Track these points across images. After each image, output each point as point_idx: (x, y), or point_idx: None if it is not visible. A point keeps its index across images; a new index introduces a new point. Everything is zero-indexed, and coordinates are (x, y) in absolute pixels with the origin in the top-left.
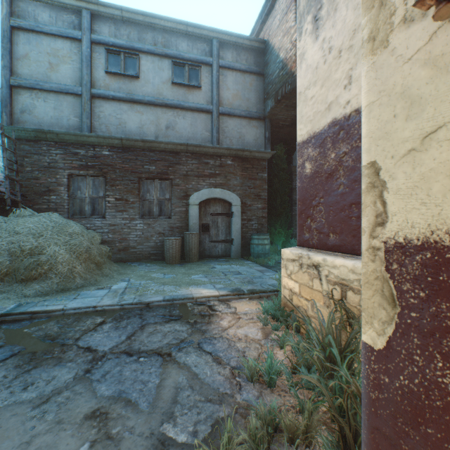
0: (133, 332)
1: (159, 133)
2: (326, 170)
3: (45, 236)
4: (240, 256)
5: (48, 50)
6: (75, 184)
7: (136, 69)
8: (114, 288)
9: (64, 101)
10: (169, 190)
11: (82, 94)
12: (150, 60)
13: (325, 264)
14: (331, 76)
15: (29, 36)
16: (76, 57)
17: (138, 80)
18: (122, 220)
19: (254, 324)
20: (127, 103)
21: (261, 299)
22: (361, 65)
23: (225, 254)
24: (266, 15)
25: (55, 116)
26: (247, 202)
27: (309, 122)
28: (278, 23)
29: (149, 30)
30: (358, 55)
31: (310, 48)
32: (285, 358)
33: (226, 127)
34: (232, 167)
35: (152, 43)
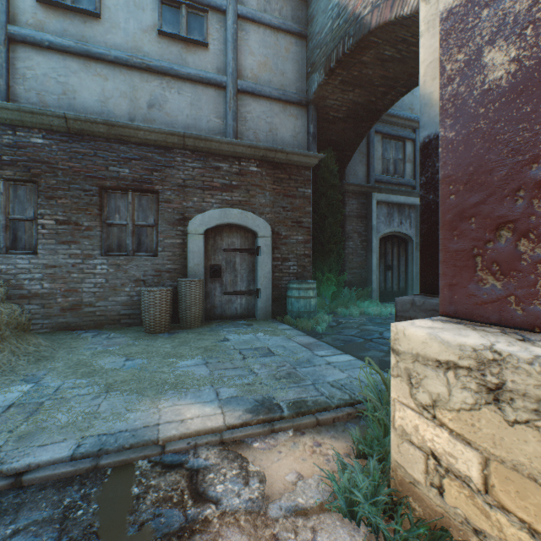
0: None
1: (137, 113)
2: None
3: None
4: (270, 317)
5: None
6: None
7: (95, 3)
8: None
9: None
10: (155, 210)
11: None
12: None
13: None
14: None
15: None
16: None
17: (99, 21)
18: (69, 258)
19: None
20: (78, 58)
21: (320, 431)
22: None
23: (247, 312)
24: None
25: None
26: (281, 231)
27: None
28: None
29: None
30: None
31: None
32: None
33: (249, 113)
34: (258, 177)
35: None
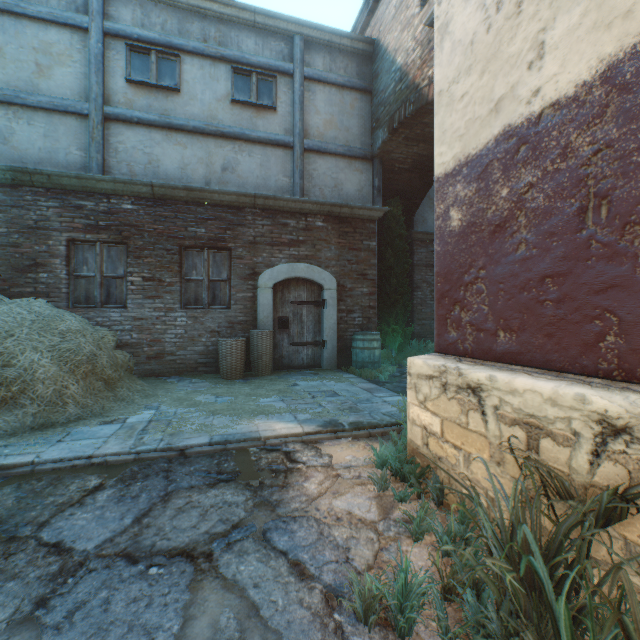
0: (149, 507)
1: (212, 177)
2: (491, 219)
3: (17, 336)
4: (335, 367)
5: (34, 43)
6: (79, 255)
7: (176, 78)
8: (130, 422)
9: (60, 125)
10: (228, 266)
11: (89, 114)
12: (198, 64)
13: (494, 387)
14: (501, 52)
15: (4, 21)
16: (80, 56)
17: (179, 95)
18: (154, 311)
19: (362, 488)
20: (161, 130)
21: (371, 439)
22: (564, 17)
23: (313, 363)
24: (375, 2)
25: (47, 147)
26: (346, 284)
27: (458, 139)
28: (394, 12)
29: (196, 18)
30: (558, 2)
31: (459, 12)
32: (424, 564)
33: (315, 170)
34: (324, 231)
35: (201, 38)
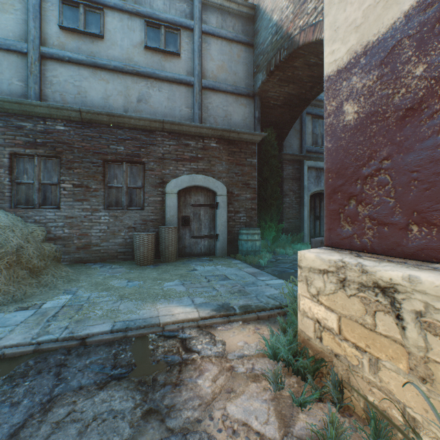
0: (23, 422)
1: (129, 106)
2: (400, 103)
3: None
4: (226, 254)
5: None
6: (20, 166)
7: (100, 27)
8: (45, 307)
9: (4, 60)
10: (142, 176)
11: (28, 52)
12: (118, 17)
13: (416, 289)
14: None
15: None
16: (20, 5)
17: (103, 41)
18: (82, 211)
19: (257, 386)
20: (88, 68)
21: (259, 322)
22: None
23: (208, 251)
24: None
25: None
26: (234, 191)
27: (354, 31)
28: None
29: None
30: None
31: None
32: None
33: (210, 104)
34: (217, 151)
35: None
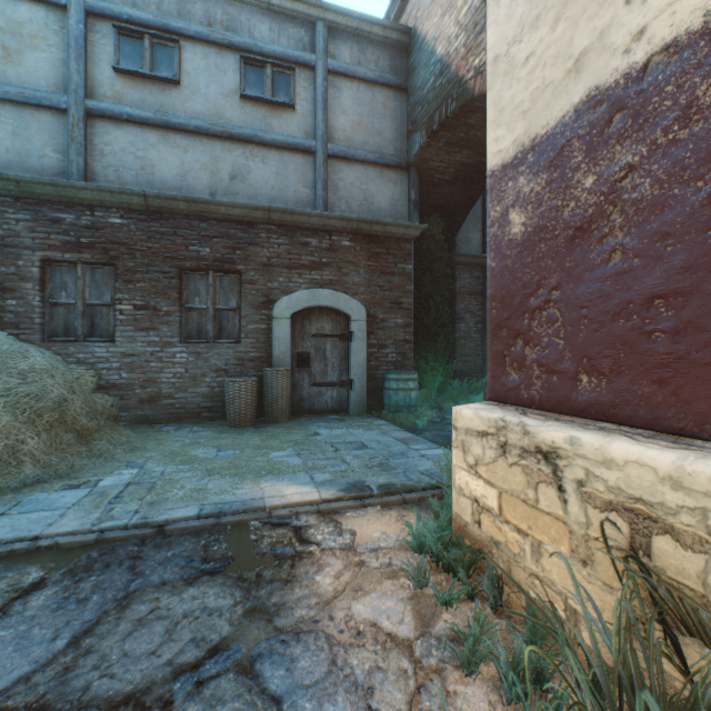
0: (97, 618)
1: (218, 187)
2: (569, 220)
3: None
4: (365, 411)
5: None
6: (56, 278)
7: (174, 69)
8: (103, 485)
9: (33, 121)
10: (237, 292)
11: (69, 109)
12: (201, 52)
13: (577, 453)
14: None
15: None
16: (57, 39)
17: (178, 88)
18: (147, 346)
19: (393, 583)
20: (157, 130)
21: (406, 507)
22: None
23: (338, 406)
24: None
25: (16, 148)
26: (377, 314)
27: (521, 117)
28: None
29: None
30: None
31: None
32: None
33: (341, 180)
34: (351, 252)
35: (205, 21)
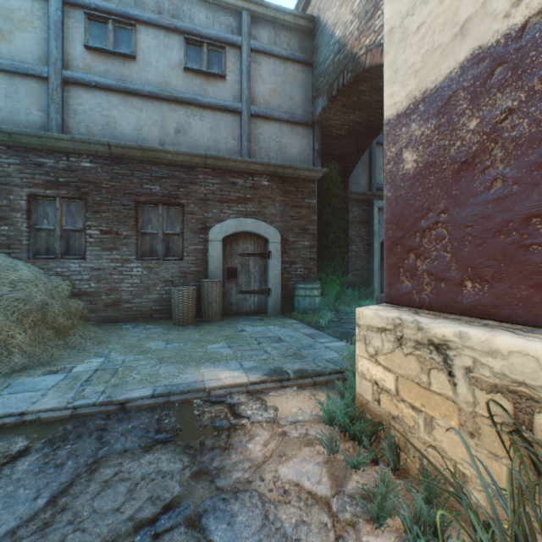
0: (71, 480)
1: (166, 139)
2: (455, 156)
3: None
4: (279, 313)
5: None
6: (39, 209)
7: (132, 47)
8: (76, 371)
9: (21, 86)
10: (181, 221)
11: (49, 77)
12: (153, 34)
13: (466, 345)
14: None
15: None
16: (40, 22)
17: (135, 62)
18: (111, 262)
19: (311, 450)
20: (118, 94)
21: (316, 388)
22: None
23: (259, 309)
24: None
25: (8, 108)
26: (289, 238)
27: (413, 75)
28: None
29: None
30: None
31: None
32: None
33: (261, 134)
34: (269, 190)
35: (156, 10)
